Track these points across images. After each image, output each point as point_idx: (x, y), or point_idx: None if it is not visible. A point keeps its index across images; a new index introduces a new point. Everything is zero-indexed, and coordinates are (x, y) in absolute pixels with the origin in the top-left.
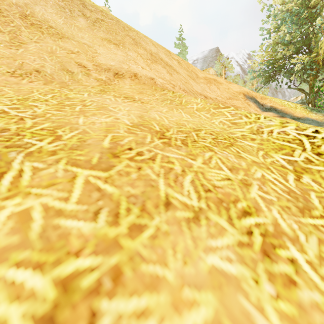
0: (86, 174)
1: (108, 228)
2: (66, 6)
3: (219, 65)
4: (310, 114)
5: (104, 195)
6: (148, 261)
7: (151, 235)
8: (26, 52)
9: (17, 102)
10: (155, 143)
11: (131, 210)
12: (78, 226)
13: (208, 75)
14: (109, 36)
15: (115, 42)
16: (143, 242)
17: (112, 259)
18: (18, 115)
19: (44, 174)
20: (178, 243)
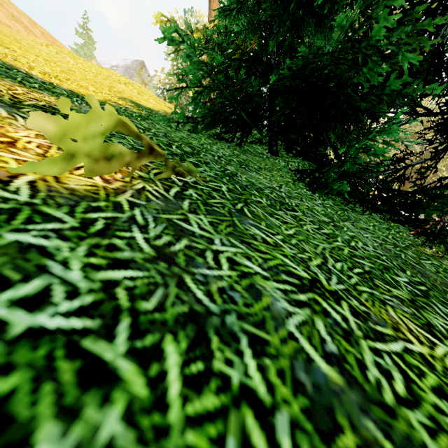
0: None
1: None
2: None
3: (139, 79)
4: None
5: None
6: None
7: None
8: None
9: None
10: None
11: None
12: None
13: None
14: None
15: None
16: None
17: None
18: None
19: None
20: None
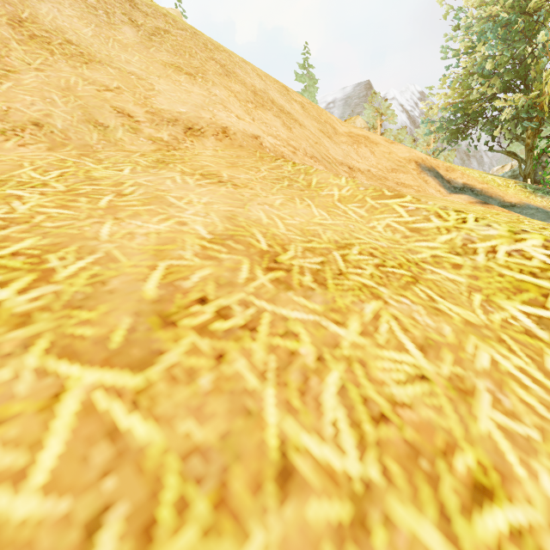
0: (89, 382)
1: None
2: (99, 4)
3: (371, 110)
4: (532, 198)
5: (124, 452)
6: None
7: None
8: (16, 88)
9: None
10: (257, 283)
11: (189, 508)
12: None
13: (355, 129)
14: (177, 60)
15: (189, 70)
16: None
17: None
18: None
19: None
20: None
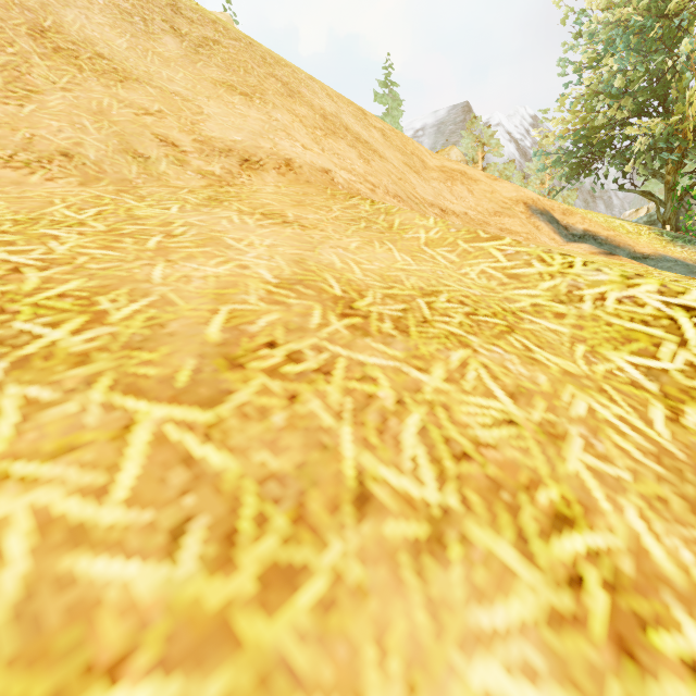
0: (158, 416)
1: (205, 581)
2: (135, 10)
3: (471, 139)
4: (669, 248)
5: (201, 476)
6: (310, 688)
7: (318, 598)
8: (40, 112)
9: (13, 226)
10: (331, 328)
11: (268, 522)
12: (124, 577)
13: (449, 163)
14: (230, 77)
15: (244, 89)
16: (298, 624)
17: (209, 685)
18: (9, 259)
19: (52, 420)
20: (393, 622)
